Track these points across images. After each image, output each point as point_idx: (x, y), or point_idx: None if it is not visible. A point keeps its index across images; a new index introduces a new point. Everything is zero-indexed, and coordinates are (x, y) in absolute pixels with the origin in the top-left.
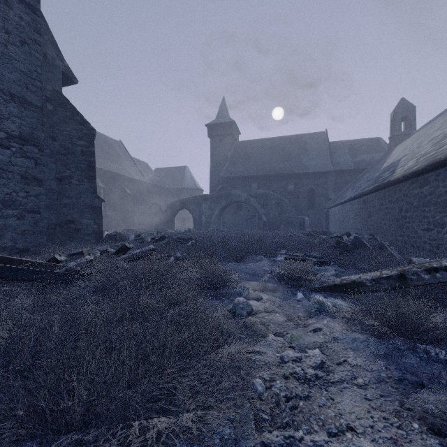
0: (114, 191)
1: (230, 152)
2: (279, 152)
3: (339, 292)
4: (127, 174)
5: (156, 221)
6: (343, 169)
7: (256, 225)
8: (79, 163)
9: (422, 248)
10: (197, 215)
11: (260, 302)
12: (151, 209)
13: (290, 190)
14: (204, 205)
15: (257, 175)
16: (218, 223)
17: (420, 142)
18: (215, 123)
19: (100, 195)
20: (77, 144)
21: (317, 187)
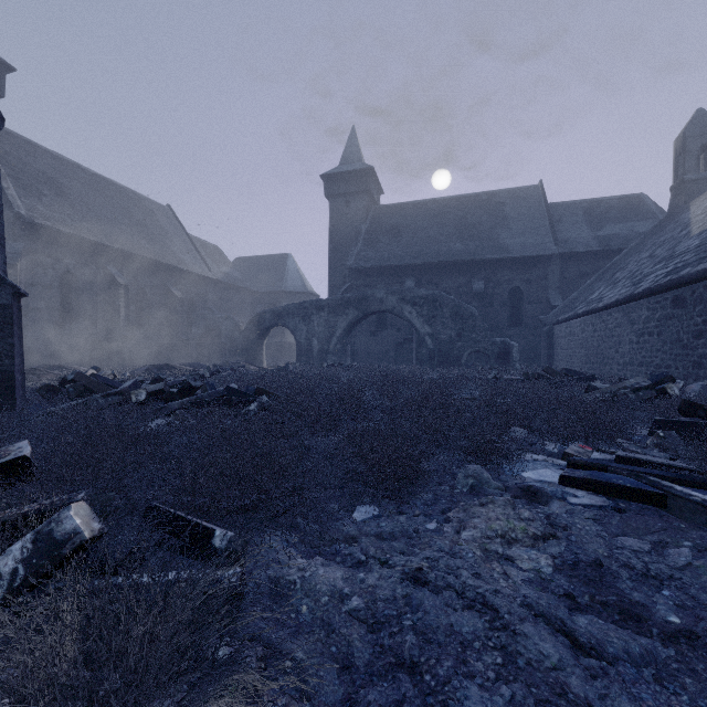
0: (150, 294)
1: (366, 224)
2: (455, 223)
3: None
4: (177, 262)
5: (229, 349)
6: (578, 250)
7: (413, 357)
8: None
9: None
10: (303, 337)
11: None
12: (222, 328)
13: (476, 290)
14: (317, 319)
15: (415, 264)
16: (342, 352)
17: None
18: (338, 171)
19: (118, 300)
20: None
21: (527, 285)
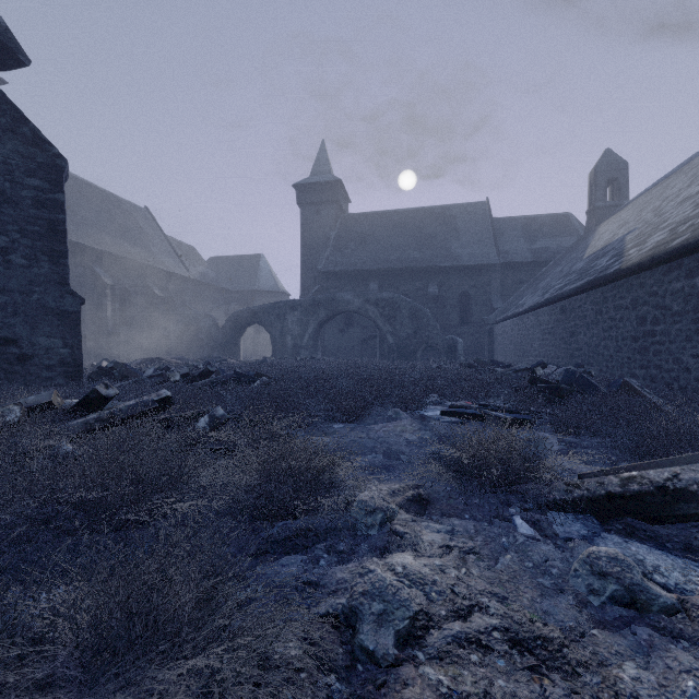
0: (132, 293)
1: (334, 231)
2: (414, 233)
3: (622, 514)
4: (157, 263)
5: (208, 345)
6: (516, 261)
7: (377, 352)
8: (28, 223)
9: (694, 390)
10: (278, 334)
11: (425, 559)
12: (200, 325)
13: (431, 294)
14: (291, 318)
15: (378, 269)
16: (313, 347)
17: (658, 209)
18: (309, 182)
19: (105, 299)
20: (25, 184)
21: (474, 290)
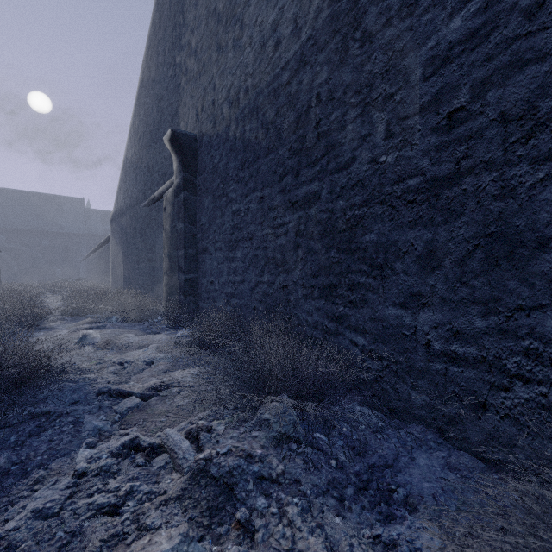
0: None
1: None
2: (34, 208)
3: None
4: None
5: None
6: (95, 234)
7: (5, 275)
8: None
9: None
10: None
11: None
12: None
13: (45, 245)
14: None
15: (6, 228)
16: None
17: None
18: None
19: None
20: None
21: (72, 245)
